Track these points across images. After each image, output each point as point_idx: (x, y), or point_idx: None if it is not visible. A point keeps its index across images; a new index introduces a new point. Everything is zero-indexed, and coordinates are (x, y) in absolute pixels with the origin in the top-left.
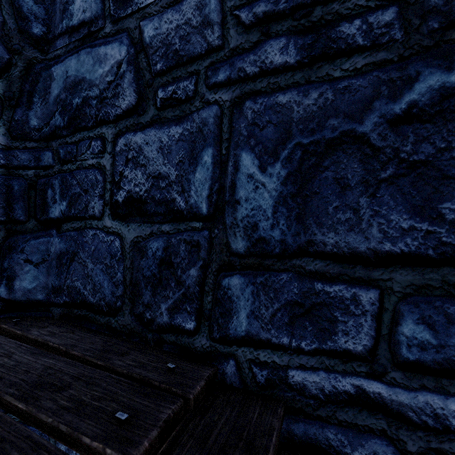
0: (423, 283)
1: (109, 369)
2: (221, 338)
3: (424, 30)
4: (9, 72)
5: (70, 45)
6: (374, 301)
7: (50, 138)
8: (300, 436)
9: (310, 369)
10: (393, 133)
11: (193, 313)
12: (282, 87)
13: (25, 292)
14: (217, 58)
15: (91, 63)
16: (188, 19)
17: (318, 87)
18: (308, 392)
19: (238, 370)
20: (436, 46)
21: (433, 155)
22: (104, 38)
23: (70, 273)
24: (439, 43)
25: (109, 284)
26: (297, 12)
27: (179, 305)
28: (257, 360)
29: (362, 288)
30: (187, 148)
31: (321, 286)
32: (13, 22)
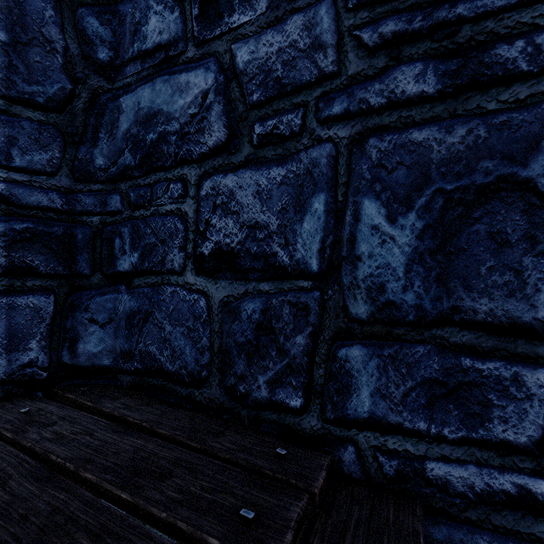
0: None
1: (207, 452)
2: (336, 419)
3: None
4: (72, 105)
5: (143, 72)
6: (543, 383)
7: (118, 179)
8: (442, 542)
9: (455, 461)
10: None
11: (299, 388)
12: (418, 121)
13: (89, 356)
14: (332, 87)
15: (169, 93)
16: (293, 41)
17: (467, 122)
18: (452, 489)
19: (359, 458)
20: None
21: None
22: (186, 63)
23: (143, 336)
24: None
25: (192, 350)
26: (438, 32)
27: (282, 378)
28: (384, 447)
29: (527, 367)
30: (292, 194)
31: (470, 362)
32: (77, 47)
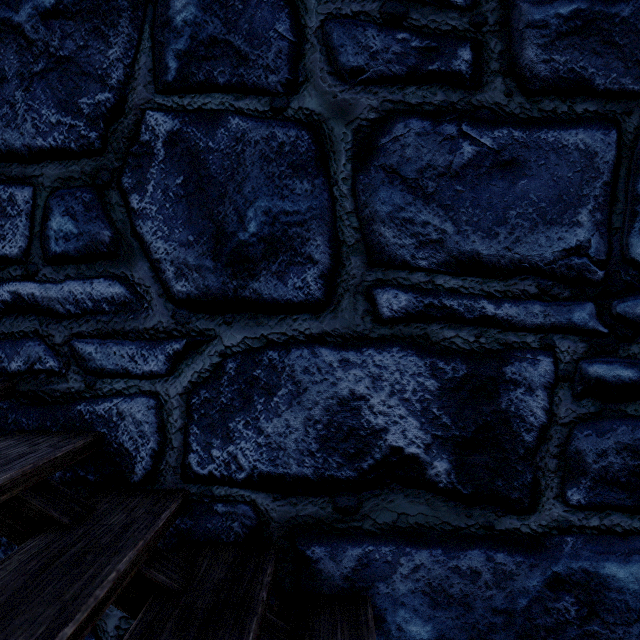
0: (68, 176)
1: None
2: None
3: None
4: None
5: None
6: (28, 200)
7: None
8: None
9: None
10: (44, 27)
11: None
12: None
13: None
14: None
15: None
16: None
17: None
18: None
19: None
20: None
21: (75, 52)
22: None
23: None
24: None
25: None
26: None
27: None
28: None
29: (19, 188)
30: None
31: None
32: None
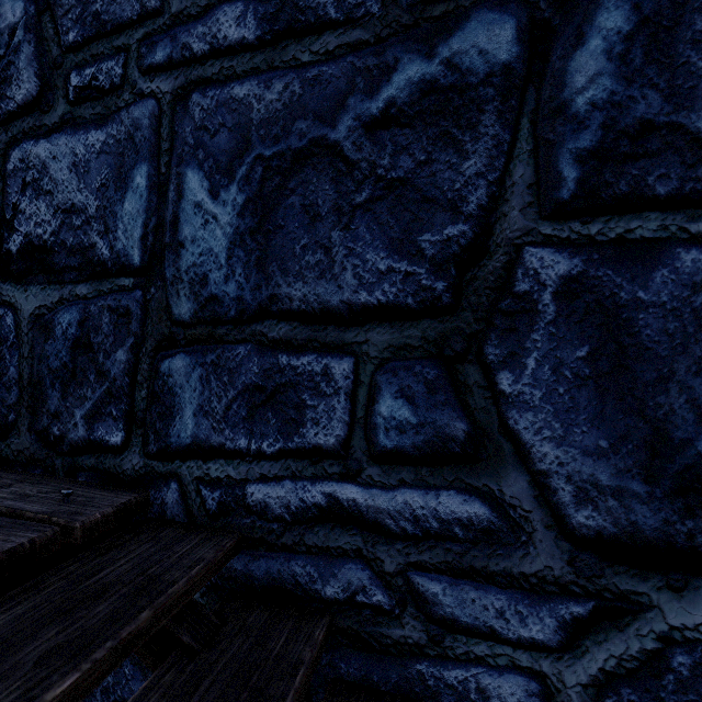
0: (402, 343)
1: None
2: (159, 452)
3: (403, 4)
4: None
5: None
6: (348, 374)
7: None
8: (261, 579)
9: (273, 479)
10: (370, 141)
11: (120, 418)
12: (239, 74)
13: None
14: (155, 28)
15: None
16: None
17: (284, 76)
18: (271, 513)
19: (182, 495)
20: (415, 25)
21: (412, 171)
22: None
23: None
24: (419, 21)
25: None
26: None
27: (101, 408)
28: (207, 477)
29: (335, 358)
30: (112, 165)
31: (287, 359)
32: None
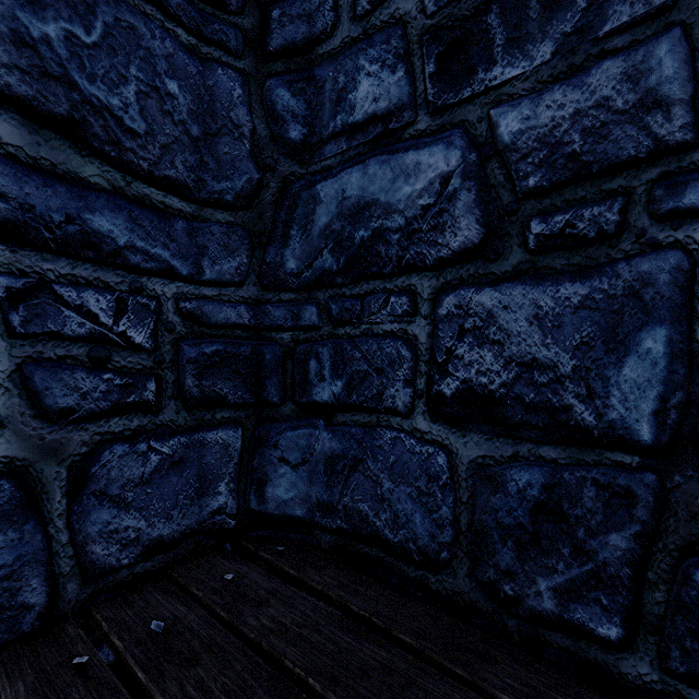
0: None
1: (483, 690)
2: (691, 676)
3: None
4: (259, 198)
5: (350, 152)
6: None
7: (314, 286)
8: None
9: None
10: None
11: (615, 611)
12: None
13: (279, 503)
14: (681, 165)
15: (388, 178)
16: (602, 99)
17: None
18: None
19: None
20: None
21: None
22: (415, 138)
23: (350, 488)
24: None
25: (425, 519)
26: None
27: (581, 589)
28: None
29: None
30: (600, 323)
31: None
32: (264, 127)
